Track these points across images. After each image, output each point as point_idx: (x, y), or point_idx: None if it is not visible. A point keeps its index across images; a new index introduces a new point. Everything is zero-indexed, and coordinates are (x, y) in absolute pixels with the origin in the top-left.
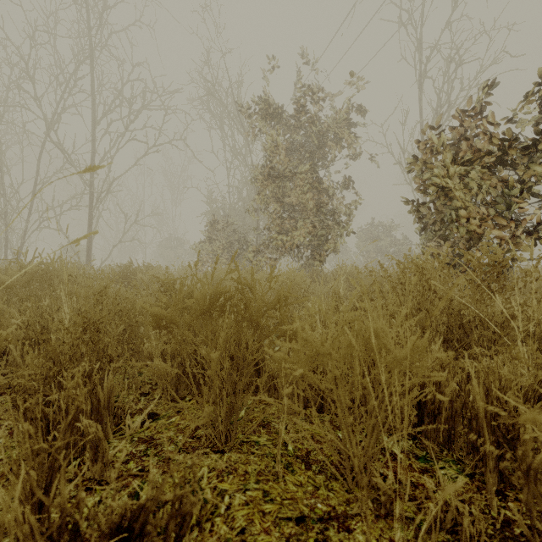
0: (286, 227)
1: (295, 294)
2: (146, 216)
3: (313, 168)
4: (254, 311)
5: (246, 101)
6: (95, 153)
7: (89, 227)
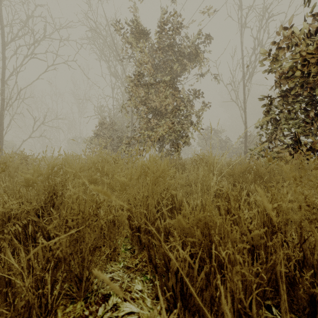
0: (151, 125)
1: (159, 191)
2: (51, 119)
3: (172, 81)
4: (81, 234)
5: (119, 21)
6: (5, 68)
7: (0, 125)
